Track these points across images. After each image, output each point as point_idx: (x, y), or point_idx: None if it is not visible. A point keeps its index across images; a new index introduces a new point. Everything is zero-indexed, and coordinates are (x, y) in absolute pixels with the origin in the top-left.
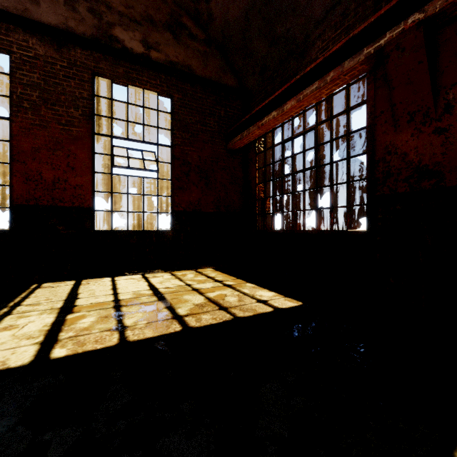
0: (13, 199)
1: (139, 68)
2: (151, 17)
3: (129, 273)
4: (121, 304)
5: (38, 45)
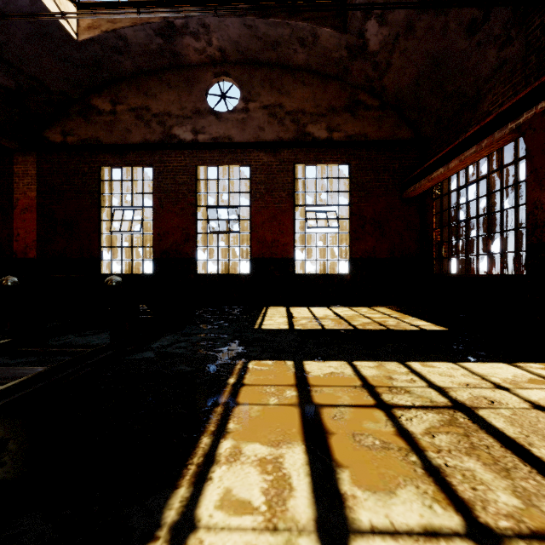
0: (252, 255)
1: (324, 149)
2: (333, 106)
3: (318, 306)
4: (318, 318)
5: (264, 156)
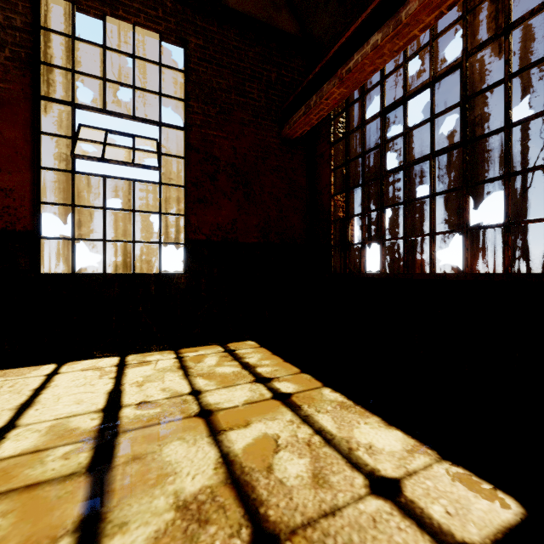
0: None
1: None
2: None
3: (101, 353)
4: None
5: None
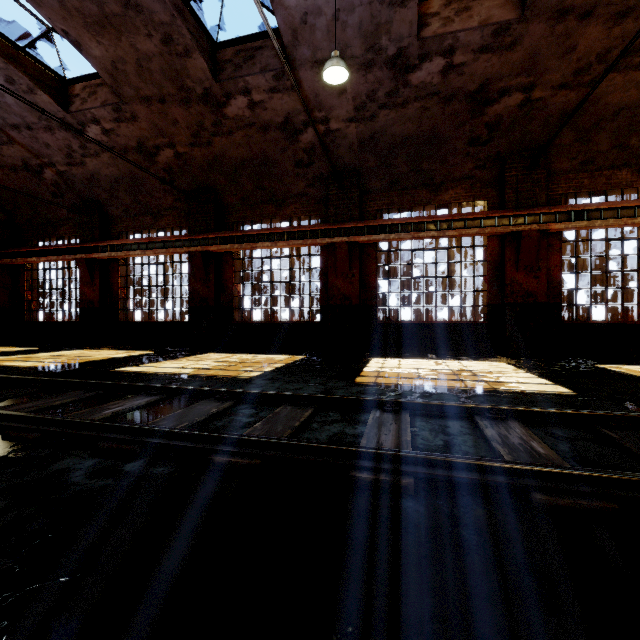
0: None
1: None
2: None
3: None
4: None
5: None
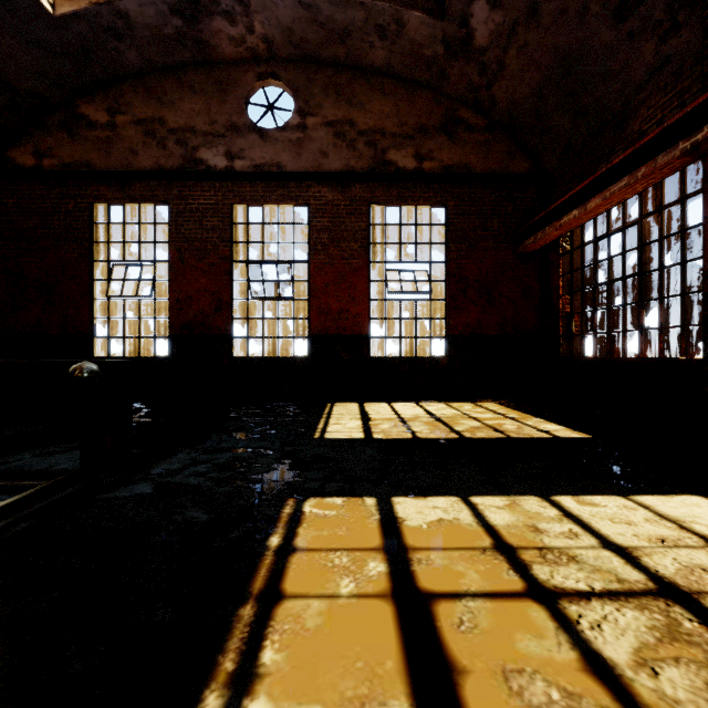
0: (311, 330)
1: (412, 185)
2: (424, 126)
3: (403, 401)
4: (405, 420)
5: (327, 192)
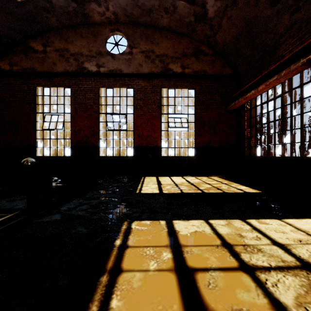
0: (135, 144)
1: (179, 79)
2: (185, 53)
3: (175, 176)
4: (177, 184)
5: (142, 82)
